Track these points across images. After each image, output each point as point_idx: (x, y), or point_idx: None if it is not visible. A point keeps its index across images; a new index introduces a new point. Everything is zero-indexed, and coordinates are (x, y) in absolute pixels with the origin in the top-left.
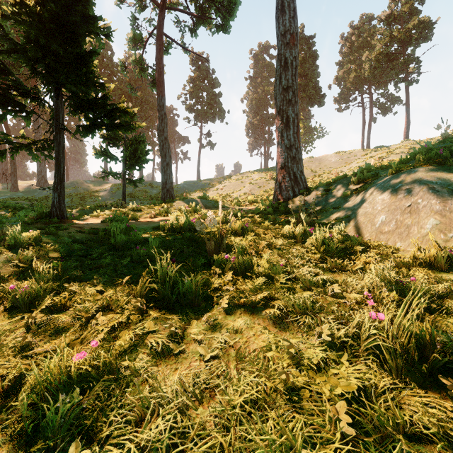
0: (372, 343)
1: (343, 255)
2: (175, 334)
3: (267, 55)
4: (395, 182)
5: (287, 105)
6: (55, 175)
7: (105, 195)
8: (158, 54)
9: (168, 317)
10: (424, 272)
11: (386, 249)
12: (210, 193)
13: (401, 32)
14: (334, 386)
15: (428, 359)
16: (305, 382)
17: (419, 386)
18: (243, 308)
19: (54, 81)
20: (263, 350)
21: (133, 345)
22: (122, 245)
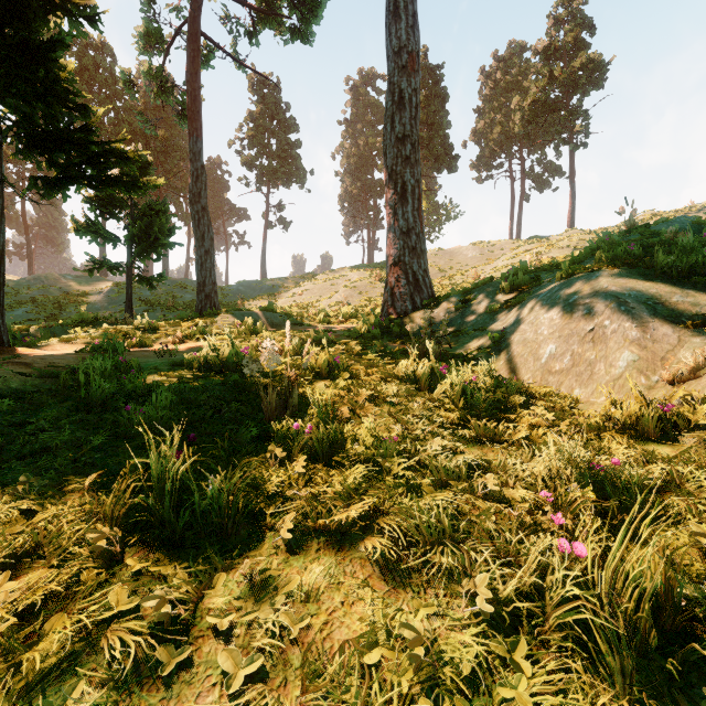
0: (572, 616)
1: (496, 413)
2: (176, 613)
3: (373, 89)
4: (568, 293)
5: (404, 164)
6: None
7: (99, 300)
8: (190, 65)
9: (163, 571)
10: (624, 443)
11: (560, 400)
12: (282, 301)
13: (564, 72)
14: None
15: (667, 634)
16: None
17: (663, 704)
18: (323, 535)
19: None
20: (360, 648)
21: (72, 652)
22: (101, 400)
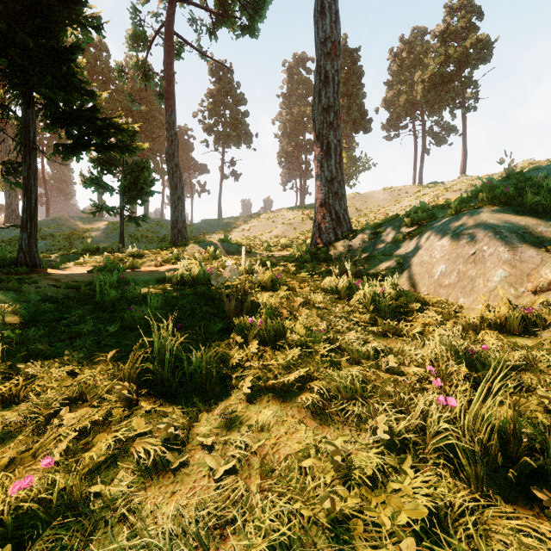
0: (443, 442)
1: (397, 315)
2: (176, 436)
3: (304, 69)
4: (456, 225)
5: (328, 128)
6: (23, 208)
7: (98, 235)
8: (166, 57)
9: (166, 410)
10: (494, 337)
11: (448, 307)
12: (234, 235)
13: (458, 50)
14: (397, 512)
15: (512, 459)
16: (356, 506)
17: (505, 499)
18: (271, 392)
19: (23, 84)
20: (298, 457)
21: (112, 455)
22: (111, 304)
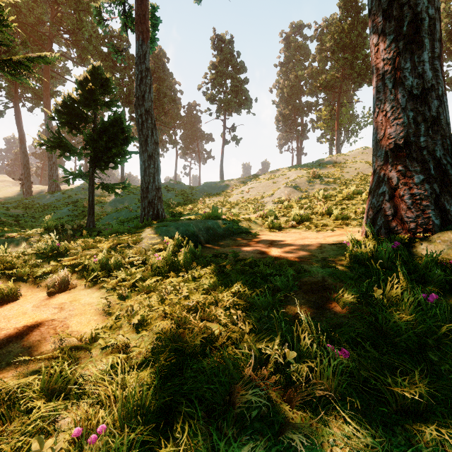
0: None
1: None
2: None
3: (301, 36)
4: None
5: None
6: None
7: (113, 200)
8: None
9: None
10: None
11: None
12: (233, 197)
13: None
14: None
15: None
16: None
17: None
18: None
19: None
20: None
21: None
22: None
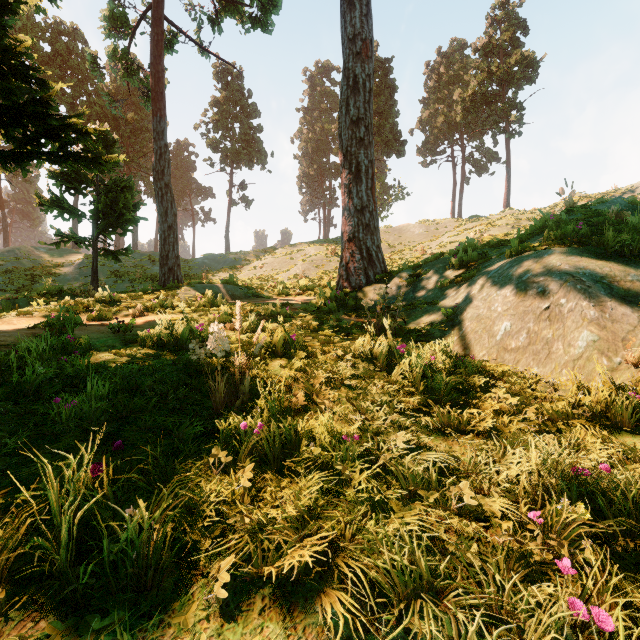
0: None
1: (457, 397)
2: None
3: (328, 80)
4: (520, 270)
5: (358, 145)
6: None
7: (70, 272)
8: (154, 48)
9: None
10: (597, 434)
11: (520, 381)
12: (244, 273)
13: (501, 67)
14: None
15: None
16: None
17: None
18: (269, 584)
19: None
20: None
21: None
22: (35, 387)
